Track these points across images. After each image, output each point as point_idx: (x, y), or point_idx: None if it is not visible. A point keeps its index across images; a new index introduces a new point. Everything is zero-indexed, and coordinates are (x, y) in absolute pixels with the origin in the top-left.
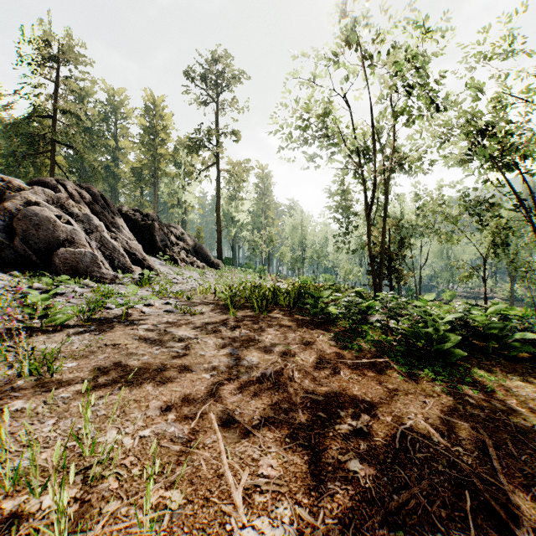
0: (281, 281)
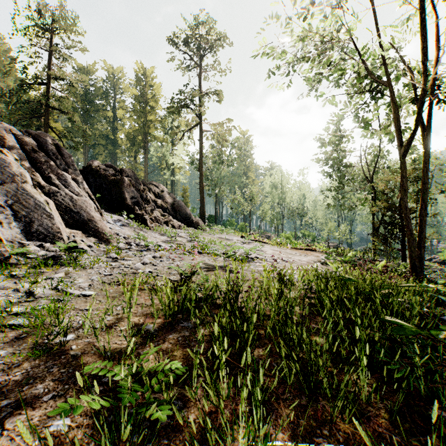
0: (266, 242)
